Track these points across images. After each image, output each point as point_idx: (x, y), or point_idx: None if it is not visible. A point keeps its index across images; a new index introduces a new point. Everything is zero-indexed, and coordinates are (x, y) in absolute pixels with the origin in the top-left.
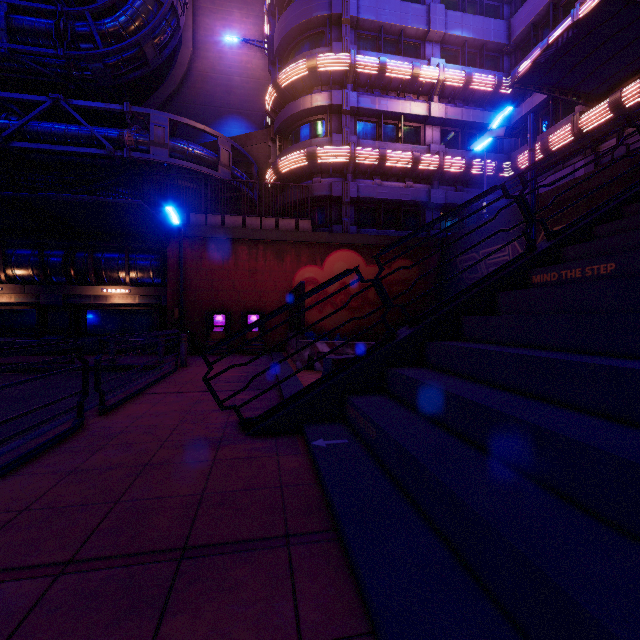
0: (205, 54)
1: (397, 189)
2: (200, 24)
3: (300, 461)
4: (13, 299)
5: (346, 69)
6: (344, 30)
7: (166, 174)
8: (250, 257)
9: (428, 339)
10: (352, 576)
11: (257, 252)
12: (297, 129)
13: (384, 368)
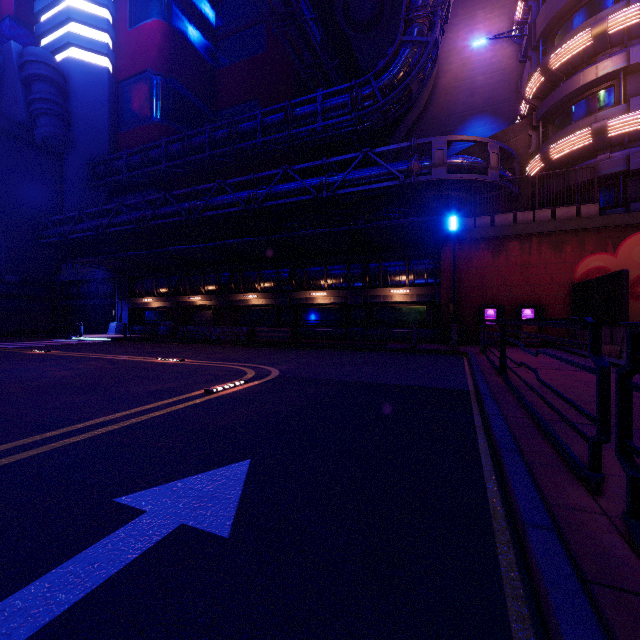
0: (448, 68)
1: None
2: (443, 42)
3: None
4: (332, 300)
5: None
6: None
7: (438, 189)
8: (522, 252)
9: None
10: None
11: (530, 246)
12: (571, 108)
13: None
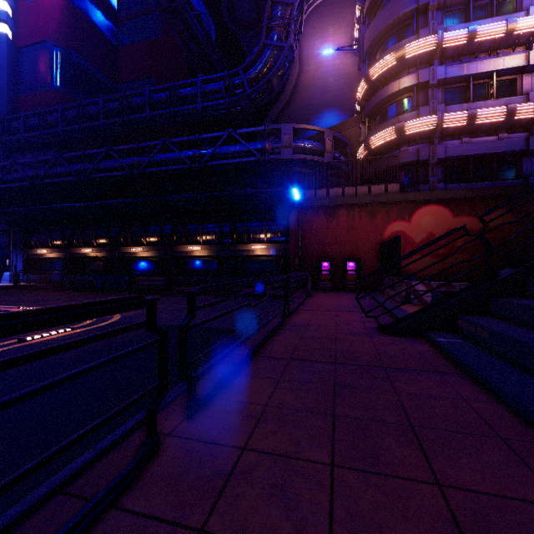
0: (307, 68)
1: (488, 143)
2: (304, 47)
3: (429, 348)
4: (206, 254)
5: (433, 49)
6: (430, 15)
7: (289, 165)
8: (348, 218)
9: (530, 277)
10: (484, 388)
11: (353, 213)
12: (385, 110)
13: (488, 297)
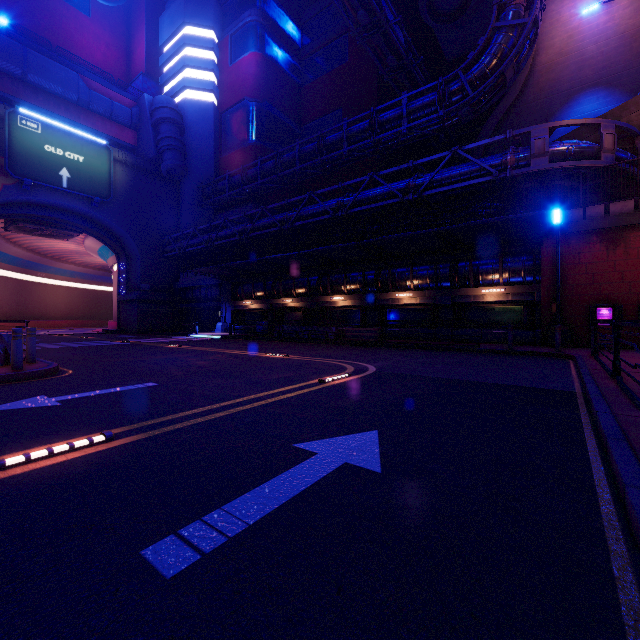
0: (549, 43)
1: None
2: (543, 16)
3: None
4: (418, 301)
5: None
6: None
7: (538, 180)
8: None
9: None
10: None
11: None
12: None
13: None
